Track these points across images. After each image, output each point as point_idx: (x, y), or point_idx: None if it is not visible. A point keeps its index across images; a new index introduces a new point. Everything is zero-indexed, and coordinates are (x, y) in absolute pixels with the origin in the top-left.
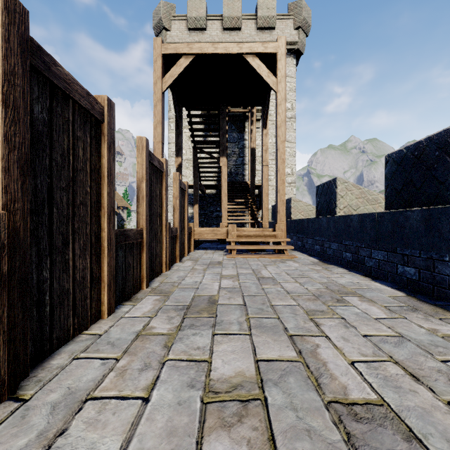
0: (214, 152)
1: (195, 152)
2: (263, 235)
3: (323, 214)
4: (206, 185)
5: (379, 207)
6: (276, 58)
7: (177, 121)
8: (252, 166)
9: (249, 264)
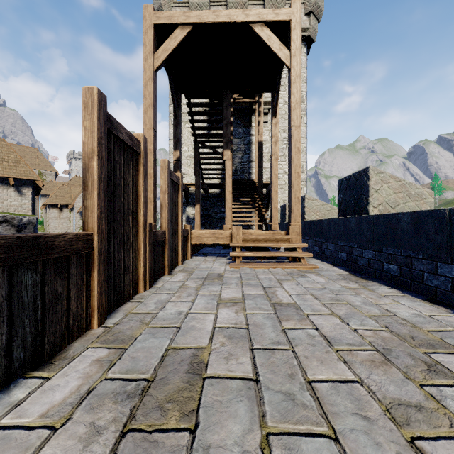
0: (218, 147)
1: (196, 146)
2: (274, 240)
3: (348, 213)
4: (209, 184)
5: (424, 203)
6: (290, 27)
7: (175, 110)
8: (260, 162)
9: (259, 278)
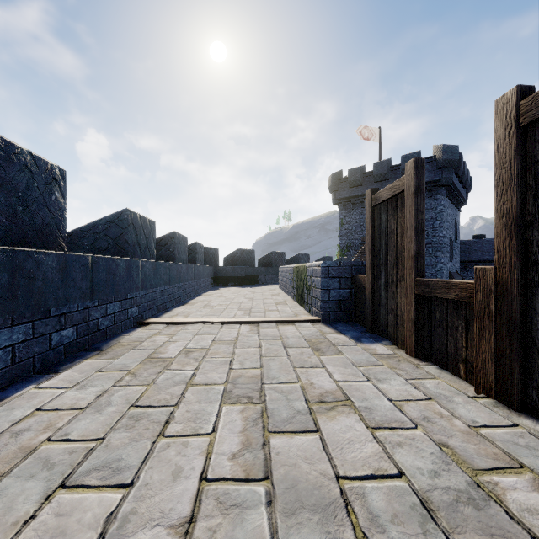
0: None
1: None
2: None
3: None
4: None
5: None
6: None
7: None
8: None
9: None
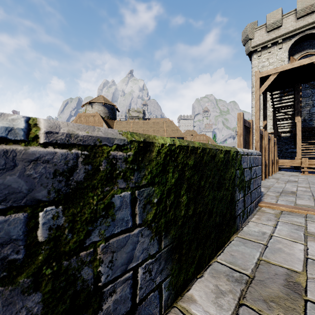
0: (289, 111)
1: (274, 113)
2: None
3: None
4: (281, 132)
5: None
6: None
7: (264, 102)
8: None
9: None
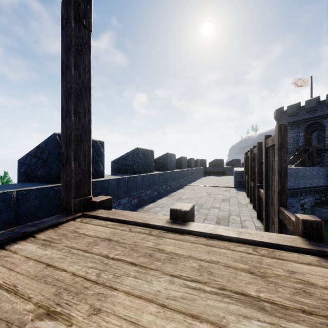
0: None
1: None
2: None
3: None
4: None
5: None
6: None
7: None
8: None
9: None
